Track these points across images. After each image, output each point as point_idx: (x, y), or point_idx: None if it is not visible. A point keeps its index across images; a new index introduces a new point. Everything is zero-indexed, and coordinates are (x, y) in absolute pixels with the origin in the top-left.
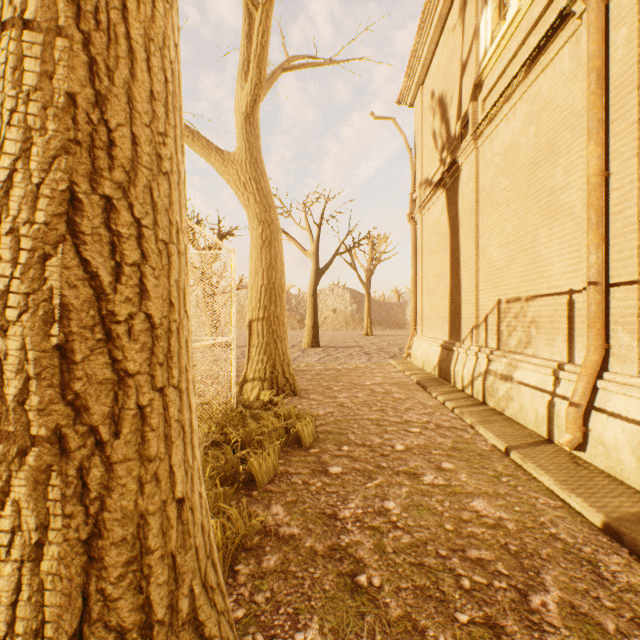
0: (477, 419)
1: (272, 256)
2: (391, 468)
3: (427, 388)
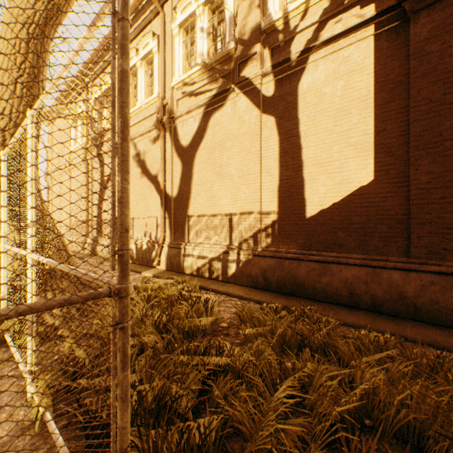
0: None
1: None
2: None
3: None
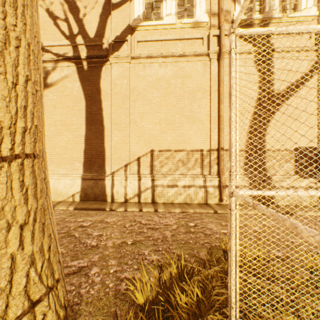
0: (178, 208)
1: (38, 28)
2: (255, 236)
3: (105, 208)
